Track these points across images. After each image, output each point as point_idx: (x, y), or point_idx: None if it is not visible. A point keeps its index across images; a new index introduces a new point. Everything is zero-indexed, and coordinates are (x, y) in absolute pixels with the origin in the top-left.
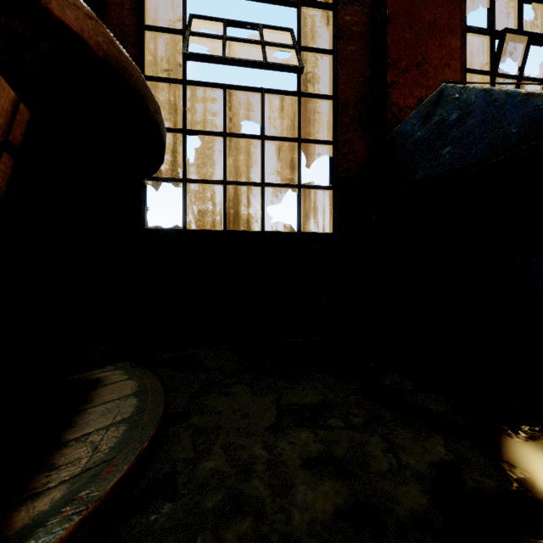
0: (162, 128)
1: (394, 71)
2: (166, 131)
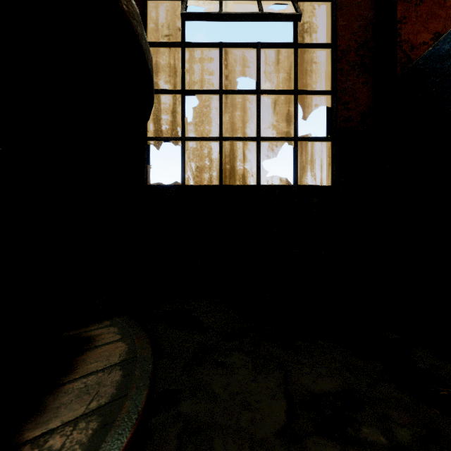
0: (145, 48)
1: (405, 5)
2: (167, 93)
